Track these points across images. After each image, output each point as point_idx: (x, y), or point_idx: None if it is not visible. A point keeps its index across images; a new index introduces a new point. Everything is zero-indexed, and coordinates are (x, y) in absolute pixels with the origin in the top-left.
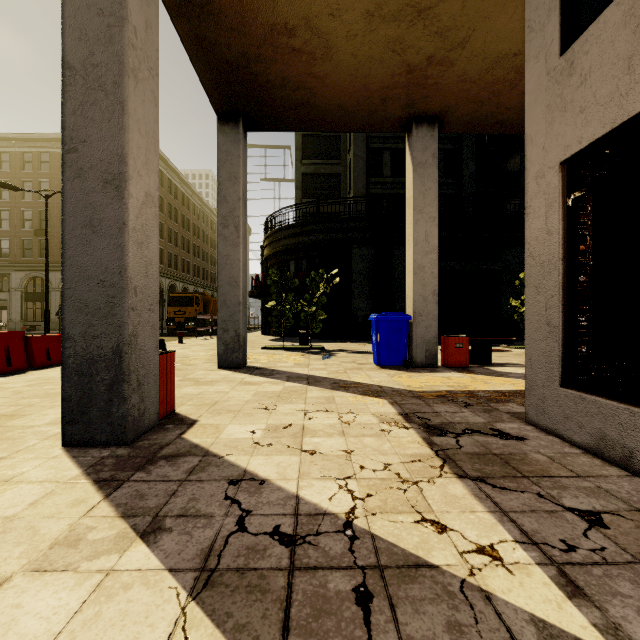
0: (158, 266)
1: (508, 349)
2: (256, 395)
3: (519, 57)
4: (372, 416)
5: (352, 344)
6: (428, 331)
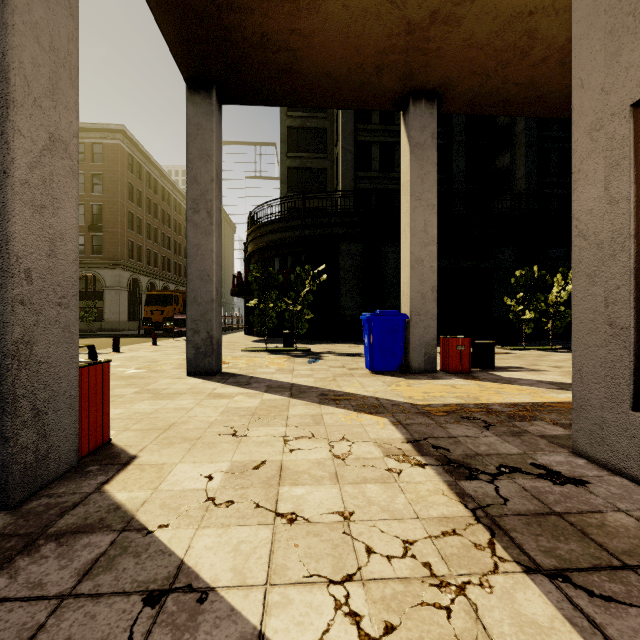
0: (77, 243)
1: (504, 350)
2: (225, 413)
3: (535, 17)
4: (373, 445)
5: (340, 345)
6: (427, 332)
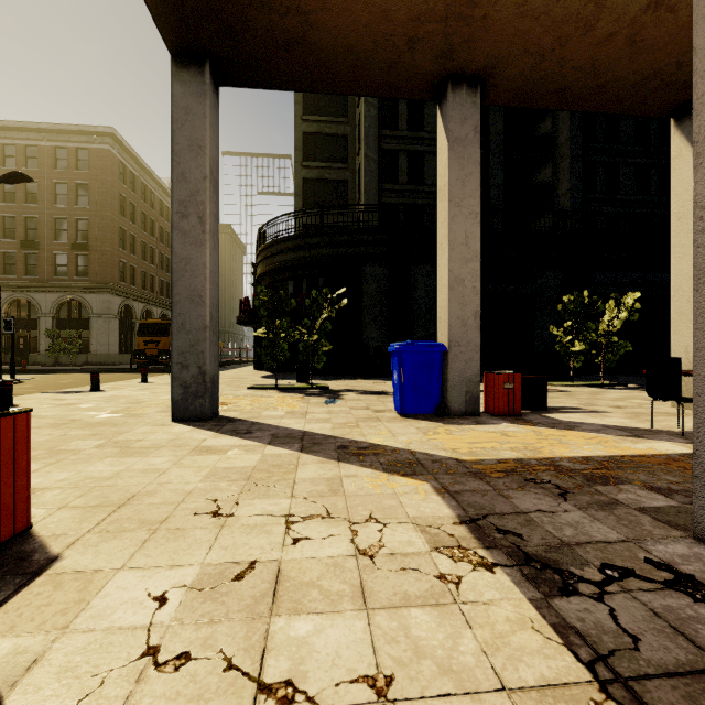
0: None
1: (551, 387)
2: (210, 477)
3: None
4: (413, 529)
5: (363, 382)
6: (468, 366)
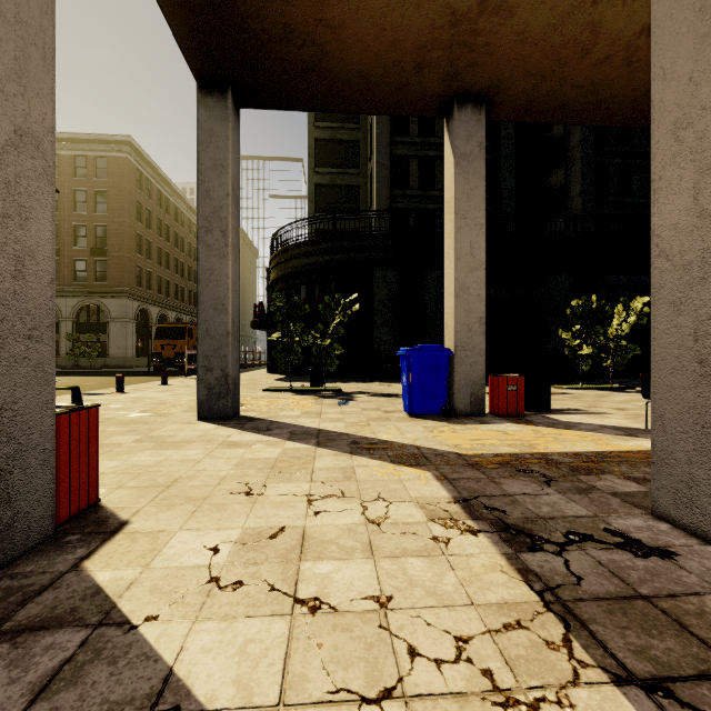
0: (53, 263)
1: (559, 390)
2: (239, 466)
3: (599, 7)
4: (414, 506)
5: (374, 384)
6: (473, 370)
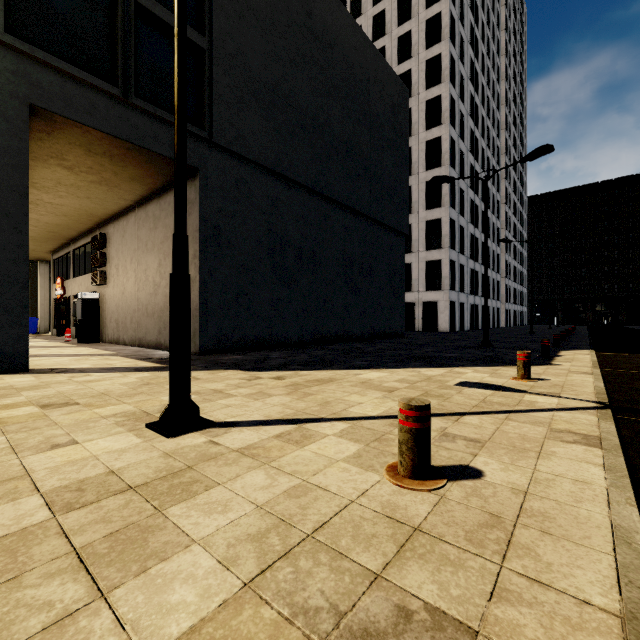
0: None
1: None
2: None
3: None
4: None
5: None
6: (46, 323)
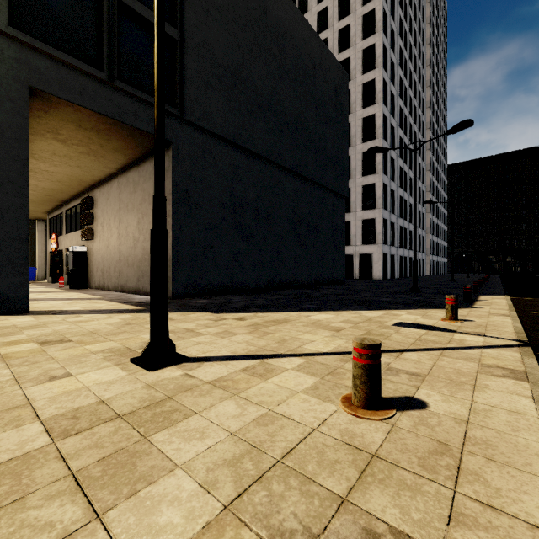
0: None
1: None
2: None
3: None
4: None
5: None
6: (43, 272)
